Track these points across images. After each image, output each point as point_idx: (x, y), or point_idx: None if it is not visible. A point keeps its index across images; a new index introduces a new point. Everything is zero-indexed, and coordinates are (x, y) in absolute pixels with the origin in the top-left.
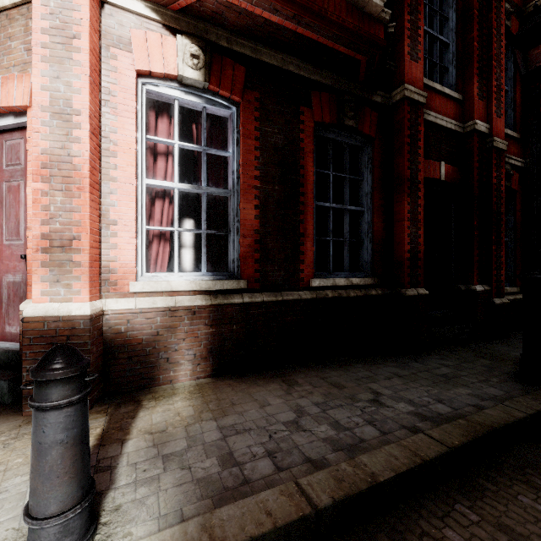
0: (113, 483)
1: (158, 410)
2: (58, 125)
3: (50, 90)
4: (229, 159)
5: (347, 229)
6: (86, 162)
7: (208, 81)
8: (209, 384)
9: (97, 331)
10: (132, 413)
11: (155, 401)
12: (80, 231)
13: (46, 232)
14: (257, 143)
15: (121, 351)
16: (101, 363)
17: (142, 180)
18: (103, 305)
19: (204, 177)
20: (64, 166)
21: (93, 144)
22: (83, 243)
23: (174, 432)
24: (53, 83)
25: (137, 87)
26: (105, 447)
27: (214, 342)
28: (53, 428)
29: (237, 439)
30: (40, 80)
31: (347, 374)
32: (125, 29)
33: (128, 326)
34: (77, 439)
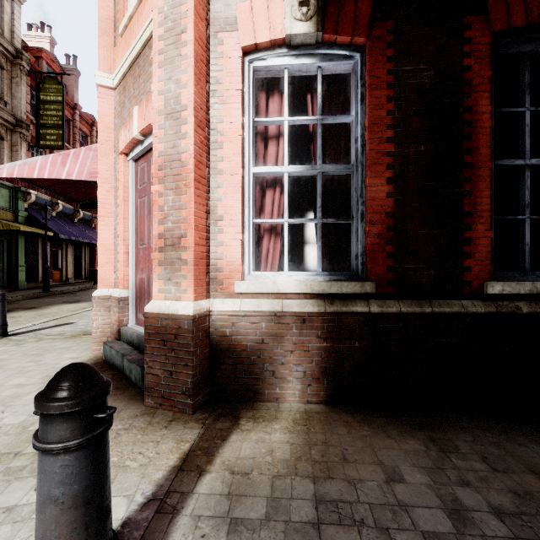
0: (166, 539)
1: (251, 437)
2: (170, 125)
3: (164, 94)
4: (351, 125)
5: None
6: (191, 157)
7: (321, 30)
8: (319, 414)
9: (202, 332)
10: (225, 433)
11: (253, 422)
12: (186, 228)
13: (161, 232)
14: (390, 92)
15: (226, 355)
16: (207, 365)
17: (249, 169)
18: (210, 305)
19: (318, 154)
20: (174, 165)
21: (199, 137)
22: (188, 240)
23: (257, 481)
24: (166, 85)
25: (244, 67)
26: (182, 474)
27: (328, 360)
28: (48, 478)
29: (337, 537)
30: (158, 86)
31: None
32: (231, 7)
33: (233, 330)
34: (78, 499)
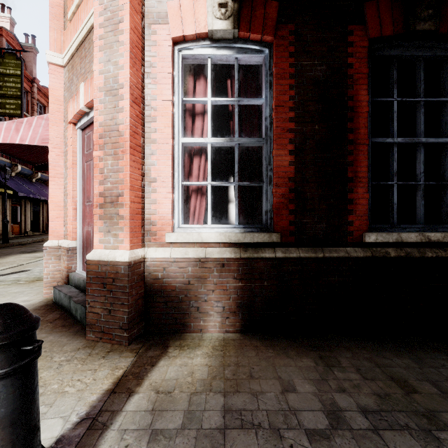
0: None
1: (177, 362)
2: (109, 100)
3: (104, 73)
4: (262, 106)
5: (420, 169)
6: (127, 128)
7: (237, 28)
8: (235, 341)
9: (137, 276)
10: (154, 360)
11: (180, 350)
12: (123, 188)
13: (102, 191)
14: (292, 81)
15: (158, 295)
16: (142, 304)
17: (178, 139)
18: (145, 253)
19: (235, 129)
20: (113, 134)
21: (134, 111)
22: (125, 198)
23: (177, 398)
24: (106, 66)
25: (174, 55)
26: (114, 395)
27: (243, 297)
28: None
29: (238, 439)
30: (98, 67)
31: (419, 366)
32: (163, 4)
33: (164, 273)
34: (5, 421)
